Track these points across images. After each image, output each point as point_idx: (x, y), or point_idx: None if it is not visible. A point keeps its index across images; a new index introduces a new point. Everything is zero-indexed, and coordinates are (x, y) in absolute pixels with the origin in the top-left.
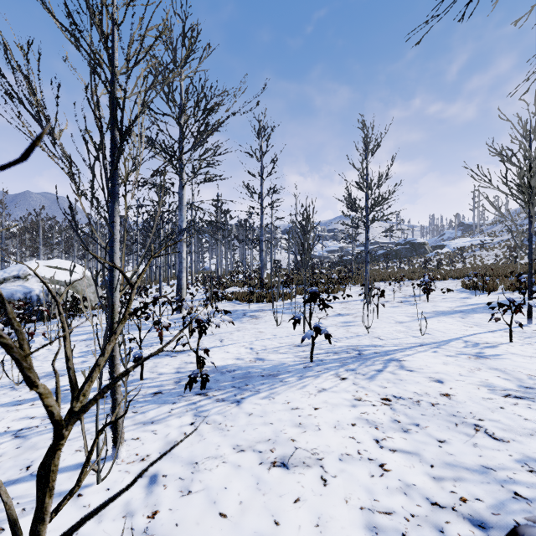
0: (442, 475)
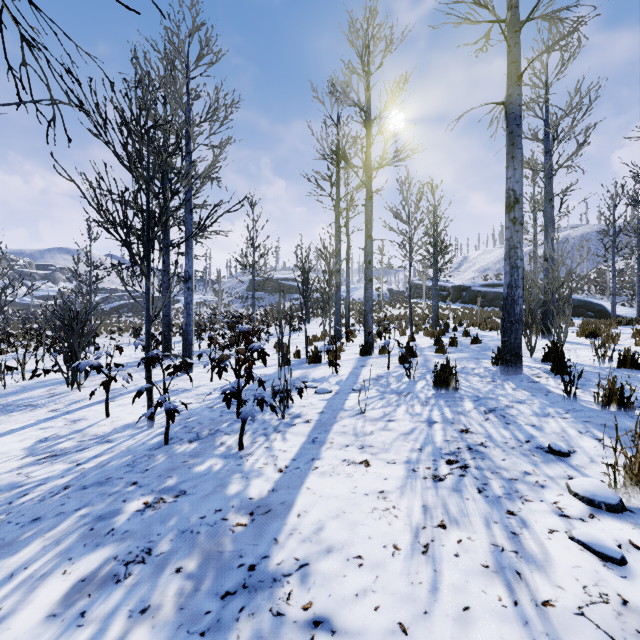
0: None
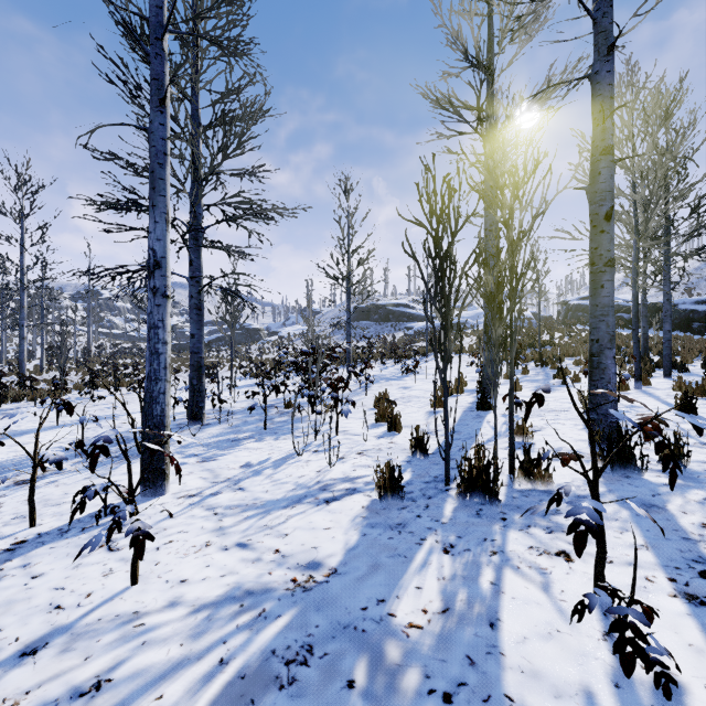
0: (88, 435)
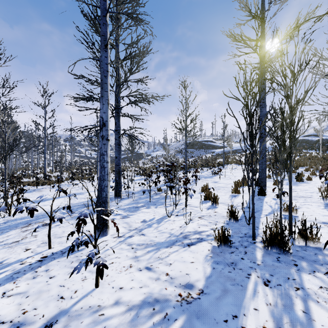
0: (71, 202)
